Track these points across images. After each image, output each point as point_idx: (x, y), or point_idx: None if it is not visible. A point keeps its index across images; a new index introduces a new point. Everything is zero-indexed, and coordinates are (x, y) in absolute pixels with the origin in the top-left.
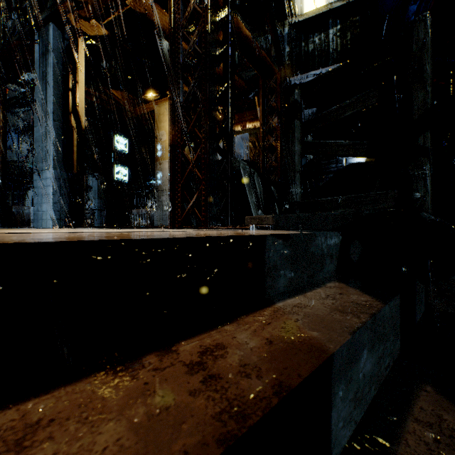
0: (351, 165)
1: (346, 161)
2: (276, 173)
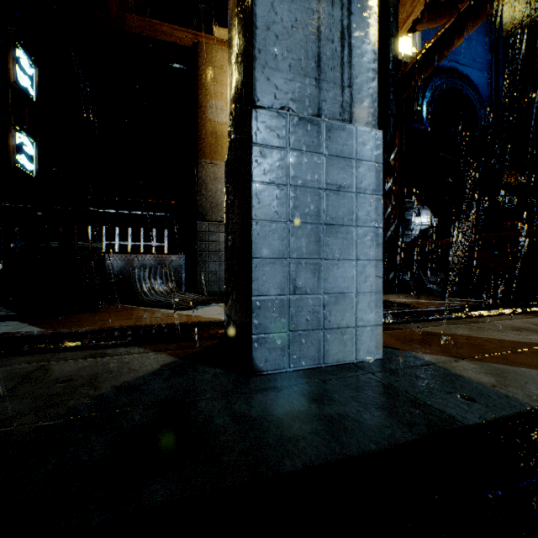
0: (433, 225)
1: (429, 221)
2: (395, 223)
